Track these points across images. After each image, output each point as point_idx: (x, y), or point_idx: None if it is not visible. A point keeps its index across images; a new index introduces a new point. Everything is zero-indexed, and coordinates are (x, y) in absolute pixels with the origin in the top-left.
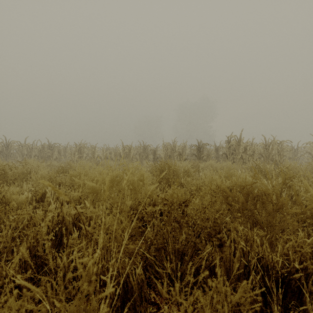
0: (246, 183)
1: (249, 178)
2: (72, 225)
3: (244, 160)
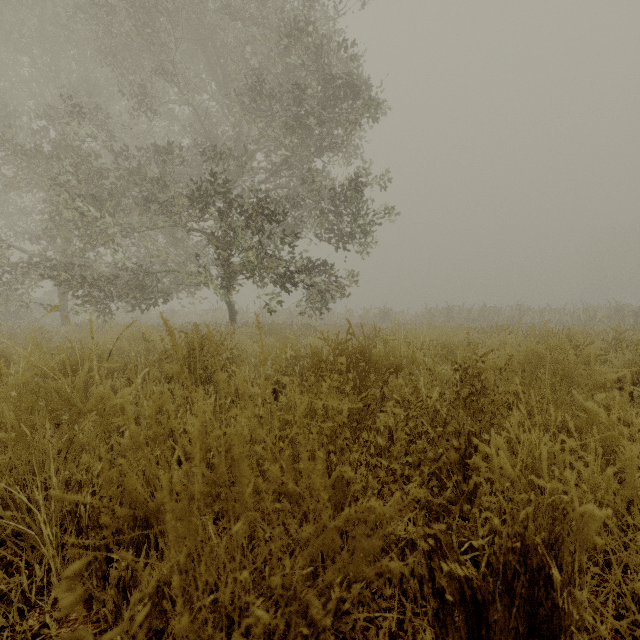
0: None
1: None
2: None
3: None
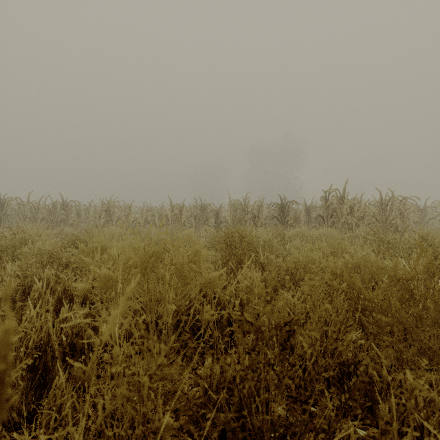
0: (402, 275)
1: (372, 256)
2: (67, 347)
3: (350, 225)
